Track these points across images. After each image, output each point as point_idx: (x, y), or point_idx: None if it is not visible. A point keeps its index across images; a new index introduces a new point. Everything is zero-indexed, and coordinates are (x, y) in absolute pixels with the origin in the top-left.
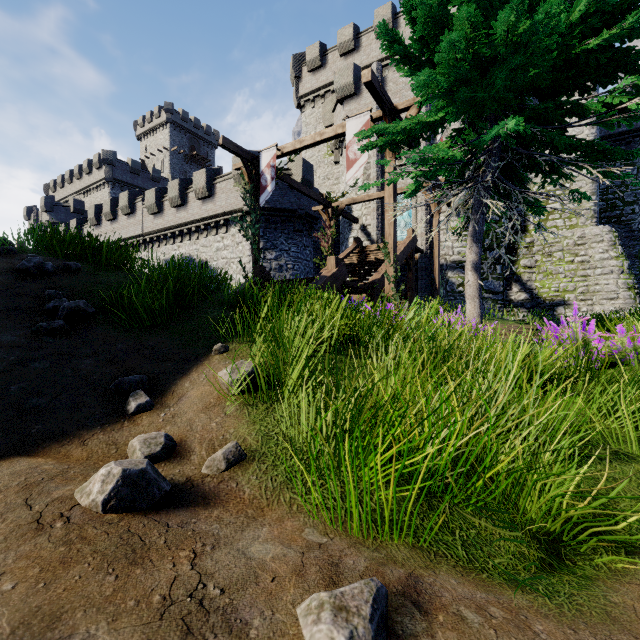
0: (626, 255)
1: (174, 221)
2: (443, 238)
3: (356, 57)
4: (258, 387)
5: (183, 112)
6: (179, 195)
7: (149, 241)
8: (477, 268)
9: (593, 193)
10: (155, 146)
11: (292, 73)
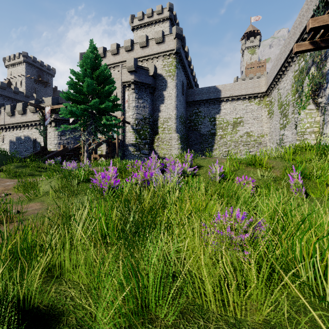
0: (181, 143)
1: (20, 120)
2: (128, 135)
3: (105, 60)
4: (2, 171)
5: (33, 57)
6: (22, 110)
7: (8, 128)
8: (86, 151)
9: (175, 123)
10: (16, 73)
11: (80, 60)
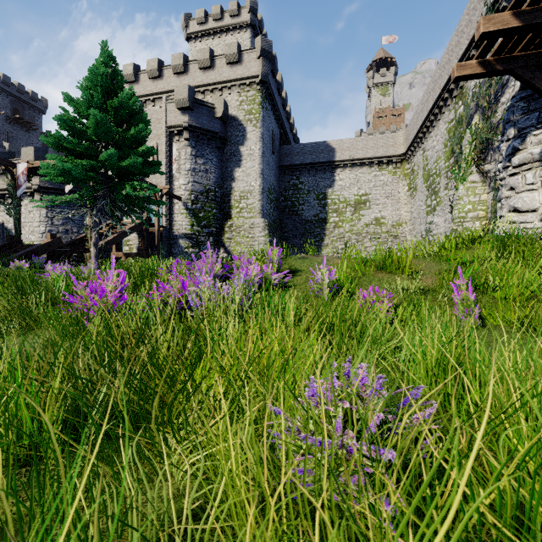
0: (270, 235)
1: None
2: (177, 219)
3: (137, 87)
4: None
5: (4, 76)
6: None
7: None
8: (95, 245)
9: (260, 200)
10: None
11: None
